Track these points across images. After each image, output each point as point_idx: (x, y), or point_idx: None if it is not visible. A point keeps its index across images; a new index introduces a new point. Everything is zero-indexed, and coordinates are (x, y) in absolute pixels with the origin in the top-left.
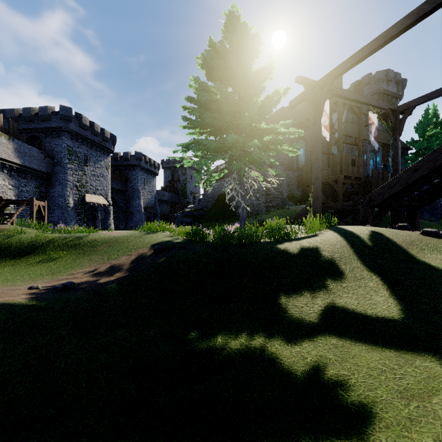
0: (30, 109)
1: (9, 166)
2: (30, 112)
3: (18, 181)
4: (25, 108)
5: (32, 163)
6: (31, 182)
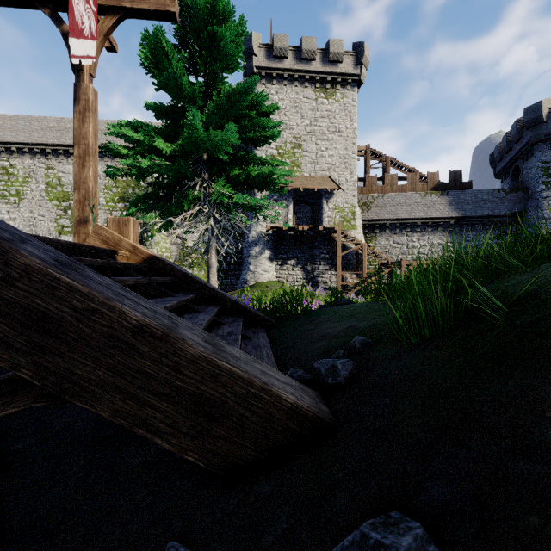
0: (505, 136)
1: (446, 222)
2: (505, 140)
3: (460, 236)
4: (503, 137)
5: (479, 210)
6: (483, 233)
